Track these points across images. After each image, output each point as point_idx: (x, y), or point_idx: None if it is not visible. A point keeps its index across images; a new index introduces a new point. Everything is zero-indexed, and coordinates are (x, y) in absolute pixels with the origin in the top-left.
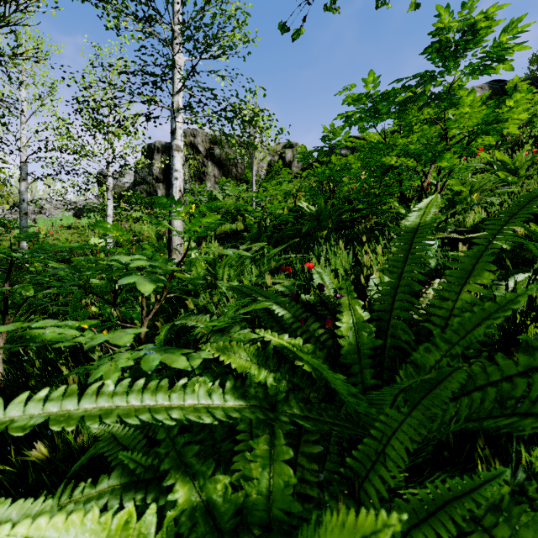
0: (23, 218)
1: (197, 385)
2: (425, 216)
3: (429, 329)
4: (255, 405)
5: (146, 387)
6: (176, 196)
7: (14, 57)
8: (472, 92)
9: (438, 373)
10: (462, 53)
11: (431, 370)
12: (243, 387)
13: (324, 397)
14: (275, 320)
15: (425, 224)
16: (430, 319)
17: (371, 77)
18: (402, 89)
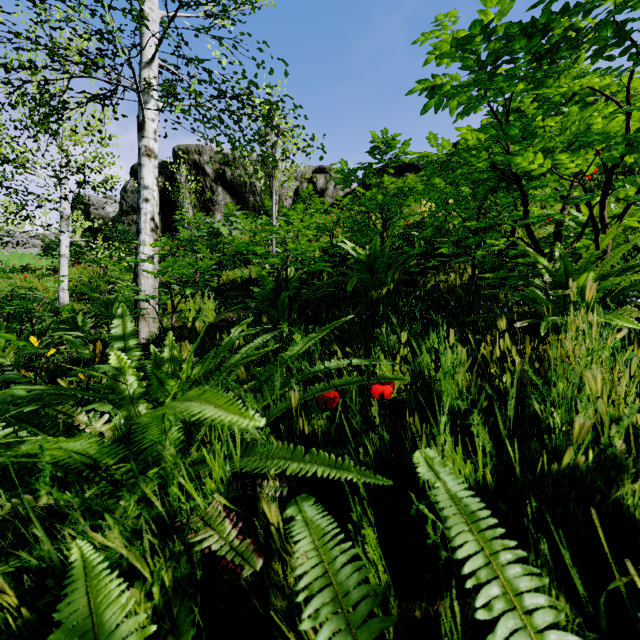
0: None
1: None
2: None
3: None
4: None
5: None
6: (145, 228)
7: None
8: None
9: None
10: None
11: None
12: None
13: None
14: None
15: None
16: None
17: None
18: (558, 16)
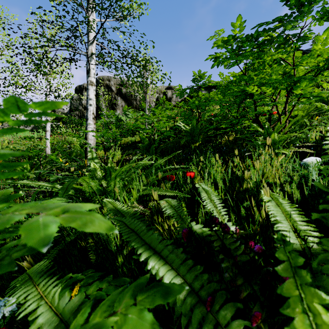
0: None
1: None
2: None
3: None
4: None
5: None
6: (90, 117)
7: None
8: (327, 30)
9: None
10: (315, 0)
11: None
12: None
13: None
14: None
15: None
16: None
17: (238, 22)
18: (262, 32)
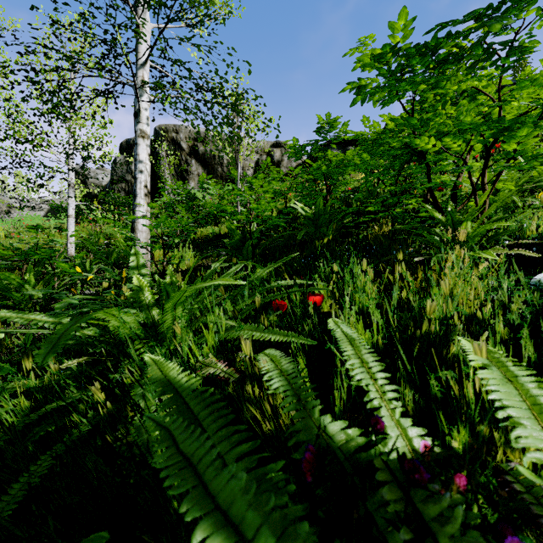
0: None
1: None
2: None
3: None
4: None
5: None
6: (140, 193)
7: None
8: None
9: None
10: None
11: None
12: None
13: None
14: None
15: None
16: None
17: (402, 21)
18: (445, 40)
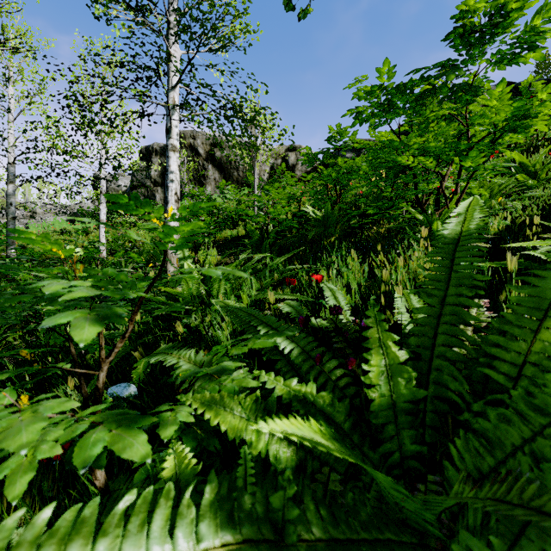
0: (11, 222)
1: (172, 456)
2: (468, 223)
3: (484, 372)
4: (249, 539)
5: (50, 535)
6: (171, 199)
7: (1, 52)
8: (502, 83)
9: (540, 473)
10: (489, 39)
11: (514, 453)
12: (231, 497)
13: (346, 468)
14: (279, 352)
15: (470, 233)
16: (493, 365)
17: (386, 67)
18: (420, 81)
